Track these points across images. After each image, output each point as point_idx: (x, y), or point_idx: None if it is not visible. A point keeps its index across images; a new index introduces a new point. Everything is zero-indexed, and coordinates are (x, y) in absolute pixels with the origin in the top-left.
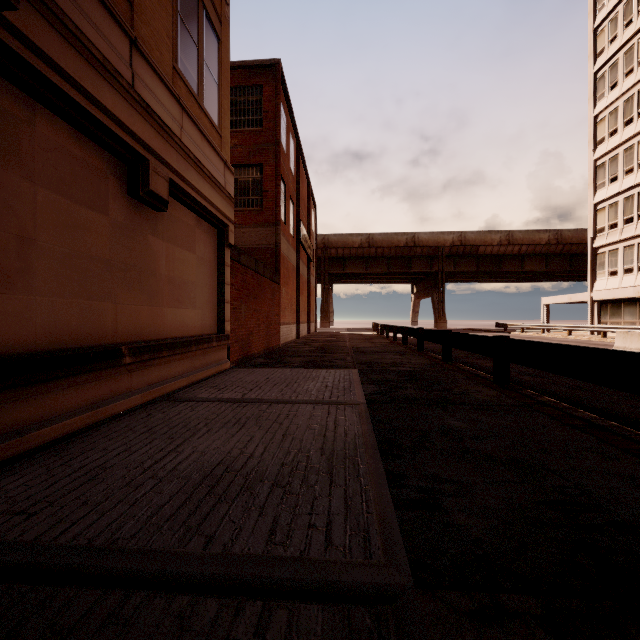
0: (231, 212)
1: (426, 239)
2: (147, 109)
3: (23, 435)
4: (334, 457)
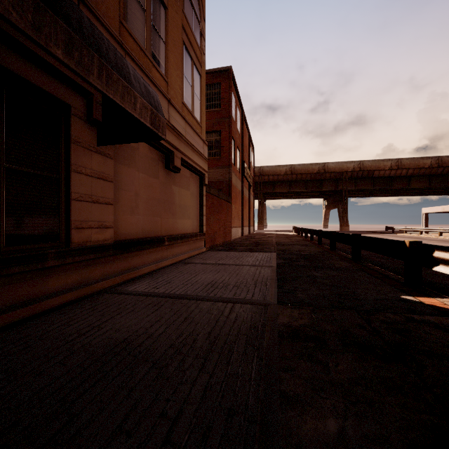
0: (206, 166)
1: (333, 167)
2: (173, 129)
3: (139, 269)
4: (257, 281)
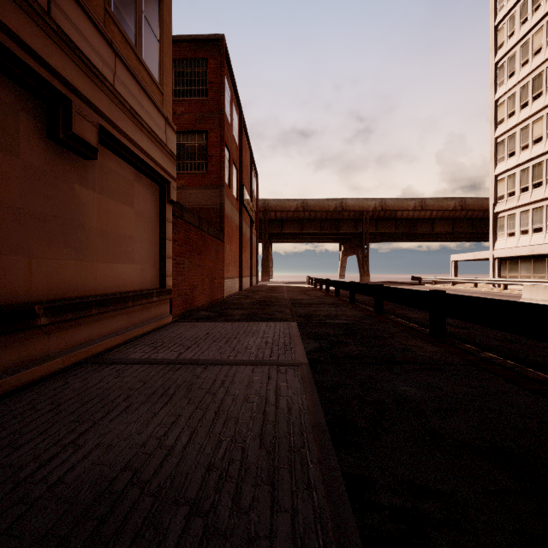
0: (173, 169)
1: (352, 204)
2: (69, 43)
3: None
4: (276, 450)
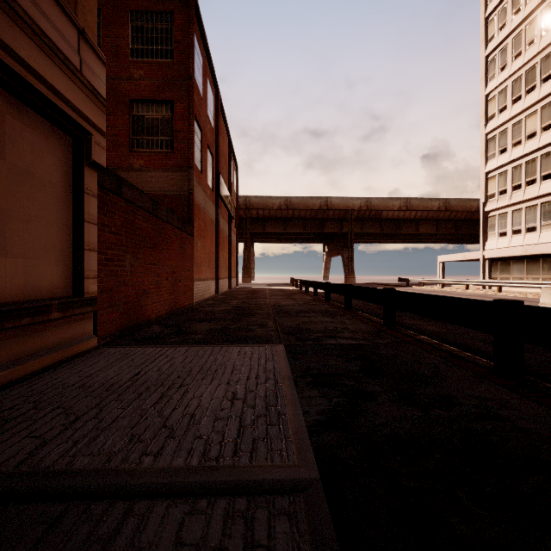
0: (97, 115)
1: (337, 203)
2: None
3: None
4: None
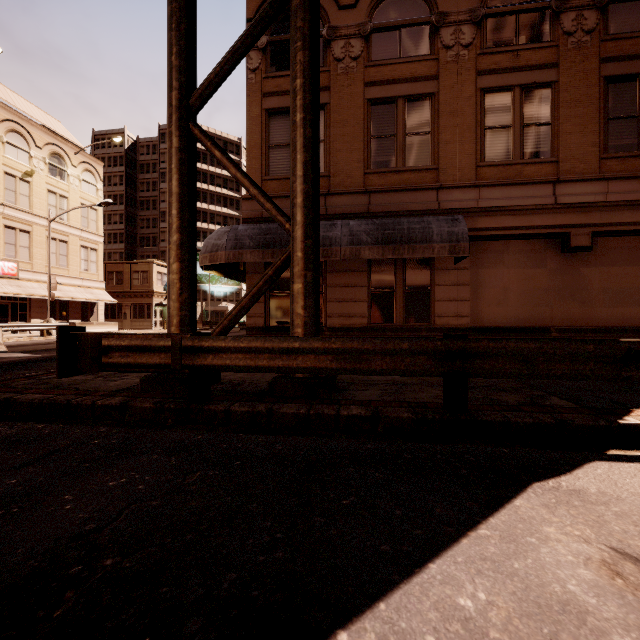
0: None
1: None
2: (568, 206)
3: None
4: None
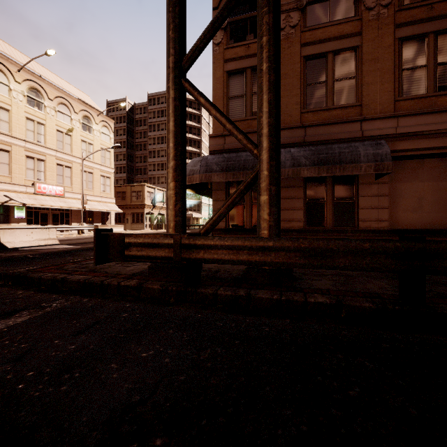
0: None
1: None
2: None
3: None
4: None
